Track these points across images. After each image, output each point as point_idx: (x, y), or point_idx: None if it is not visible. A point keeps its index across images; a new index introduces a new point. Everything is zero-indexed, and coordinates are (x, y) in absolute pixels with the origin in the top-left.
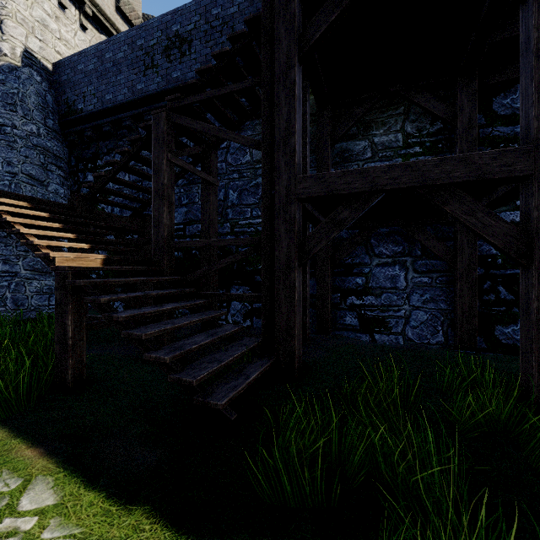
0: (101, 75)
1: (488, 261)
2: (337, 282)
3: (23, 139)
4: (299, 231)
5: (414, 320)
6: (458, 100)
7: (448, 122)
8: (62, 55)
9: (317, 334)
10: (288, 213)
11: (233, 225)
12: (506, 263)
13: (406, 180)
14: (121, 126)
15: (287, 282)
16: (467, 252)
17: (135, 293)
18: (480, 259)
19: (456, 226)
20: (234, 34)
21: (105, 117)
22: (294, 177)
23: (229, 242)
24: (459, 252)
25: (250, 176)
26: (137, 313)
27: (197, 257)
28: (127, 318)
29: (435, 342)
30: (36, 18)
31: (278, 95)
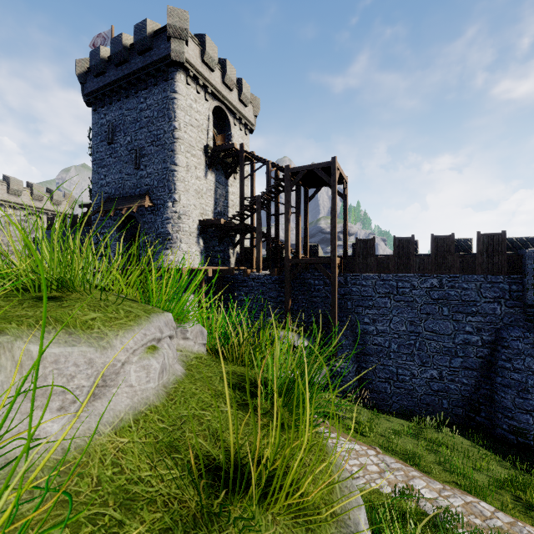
0: None
1: None
2: None
3: None
4: None
5: None
6: None
7: None
8: None
9: None
10: None
11: None
12: None
13: None
14: None
15: None
16: None
17: None
18: None
19: None
20: None
21: None
22: None
23: None
24: None
25: None
26: None
27: None
28: None
29: None
30: None
31: None
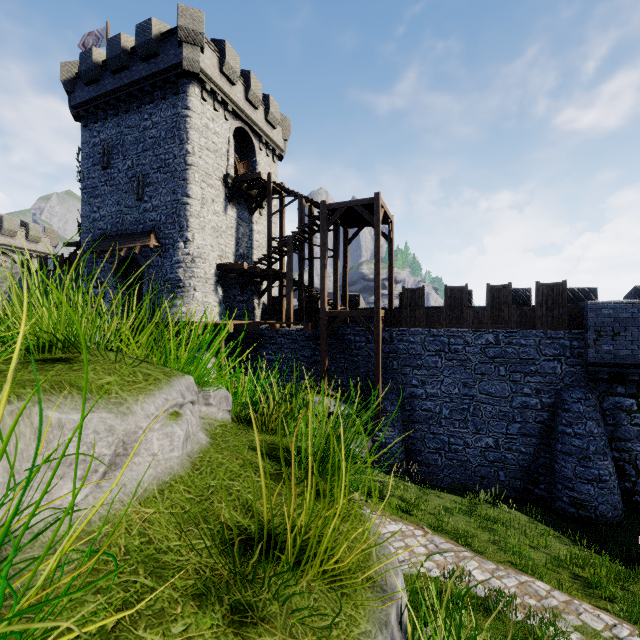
0: None
1: None
2: None
3: None
4: None
5: None
6: None
7: None
8: None
9: None
10: None
11: None
12: None
13: None
14: None
15: None
16: None
17: None
18: None
19: None
20: None
21: None
22: None
23: None
24: None
25: None
26: None
27: None
28: None
29: None
30: None
31: None
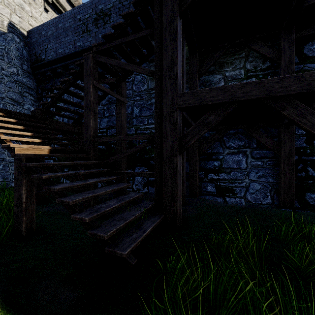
0: (56, 37)
1: (301, 151)
2: (202, 164)
3: (8, 77)
4: (179, 130)
5: (252, 188)
6: (282, 46)
7: (275, 61)
8: (33, 26)
9: (189, 197)
10: (172, 118)
11: (136, 129)
12: (313, 152)
13: (255, 93)
14: (68, 68)
15: (171, 164)
16: (288, 145)
17: (69, 171)
18: (295, 149)
19: (280, 128)
20: (136, 0)
21: (58, 63)
22: (176, 93)
23: (132, 138)
24: (282, 145)
25: (147, 98)
26: (68, 186)
27: (114, 149)
28: (61, 189)
29: (266, 203)
30: (17, 3)
31: (165, 38)
